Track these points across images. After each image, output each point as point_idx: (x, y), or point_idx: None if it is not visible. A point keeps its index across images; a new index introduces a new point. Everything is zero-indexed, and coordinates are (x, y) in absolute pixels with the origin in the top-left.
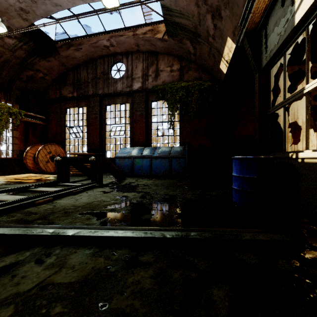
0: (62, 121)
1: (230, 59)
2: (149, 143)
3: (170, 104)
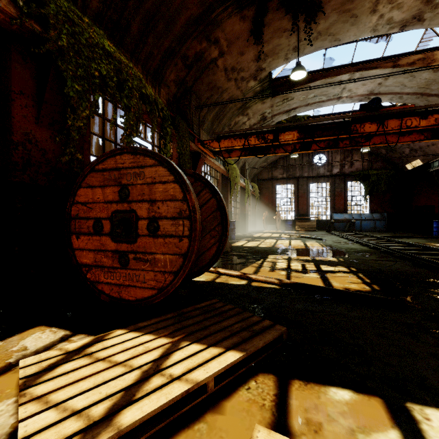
0: (273, 194)
1: (416, 166)
2: (346, 210)
3: (365, 185)
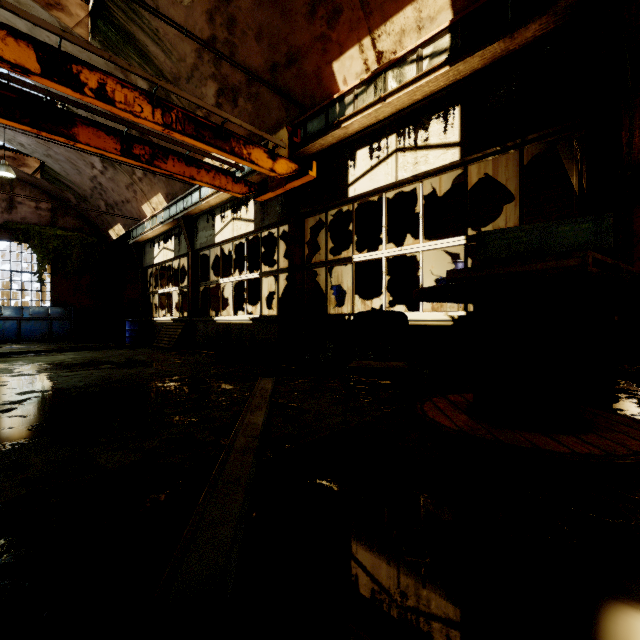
0: None
1: (121, 235)
2: None
3: (39, 252)
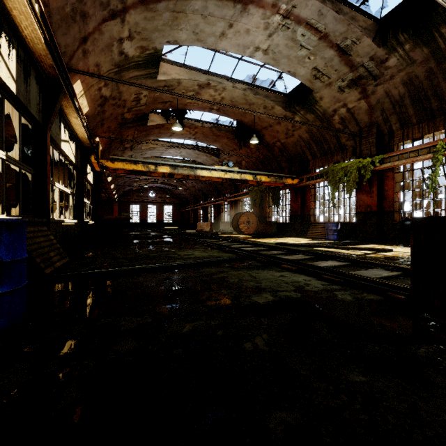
0: None
1: None
2: None
3: None
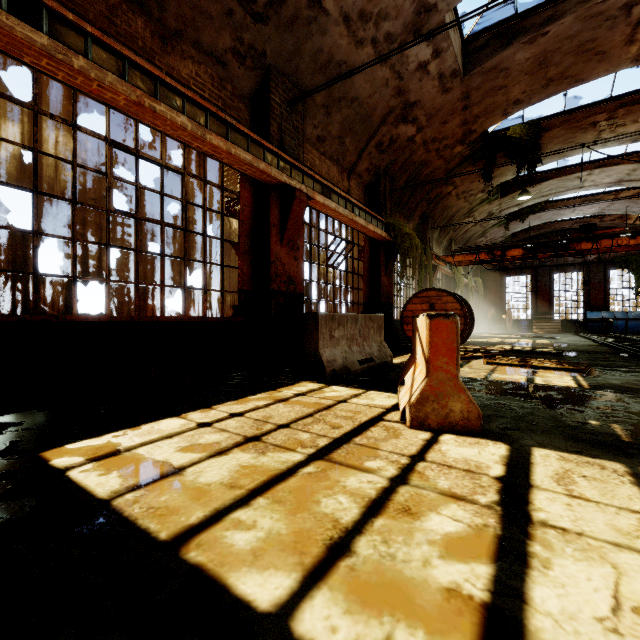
0: (502, 288)
1: None
2: (607, 307)
3: (635, 274)
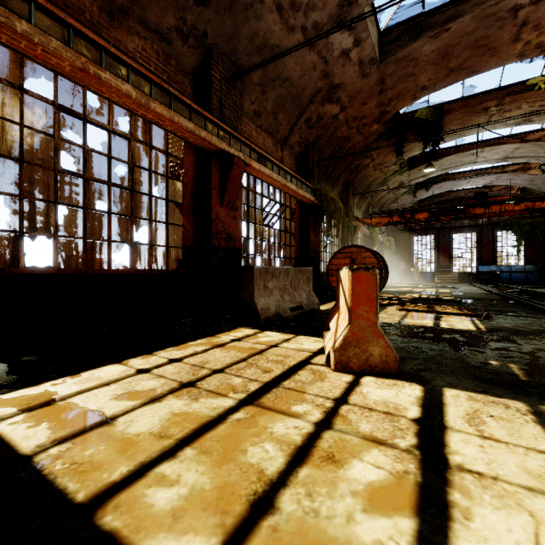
0: (410, 246)
1: None
2: (495, 261)
3: (517, 235)
